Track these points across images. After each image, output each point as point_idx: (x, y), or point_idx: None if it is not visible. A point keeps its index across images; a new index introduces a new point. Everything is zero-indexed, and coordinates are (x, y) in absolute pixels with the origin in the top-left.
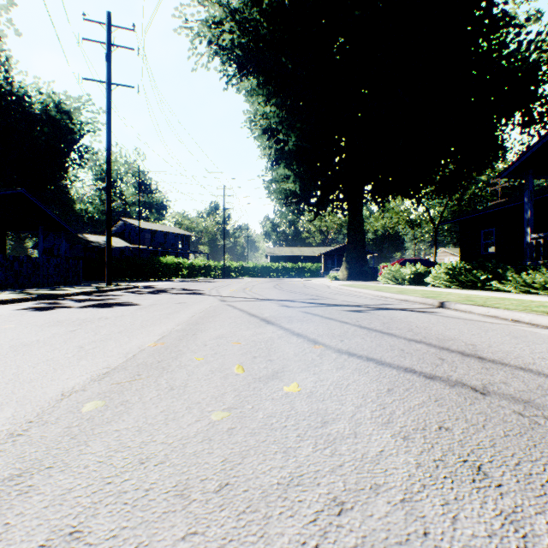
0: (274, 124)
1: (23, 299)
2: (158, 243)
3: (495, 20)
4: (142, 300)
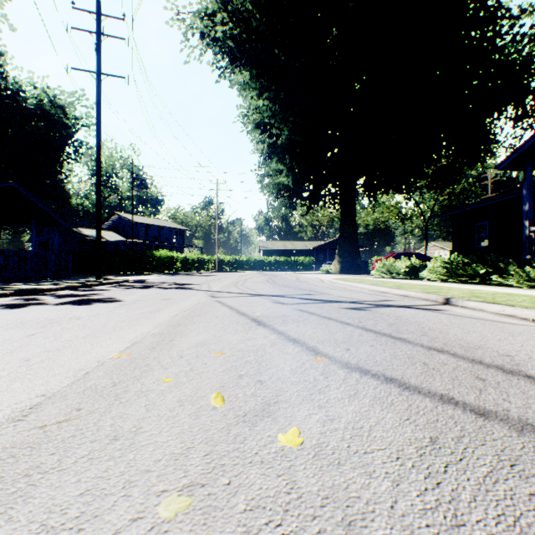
0: (267, 119)
1: (0, 294)
2: (153, 237)
3: (490, 11)
4: (127, 295)
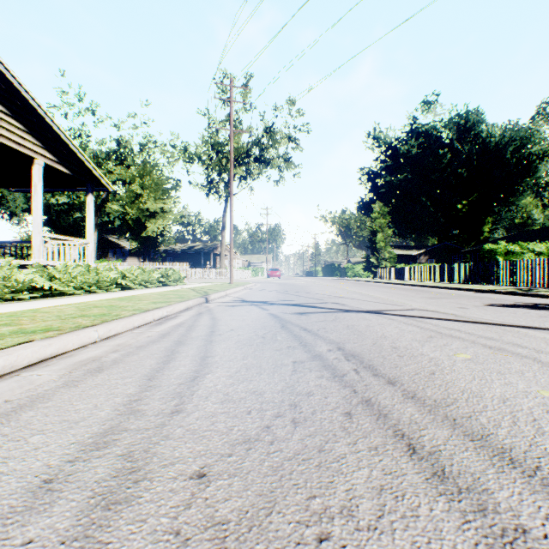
0: None
1: None
2: None
3: None
4: None
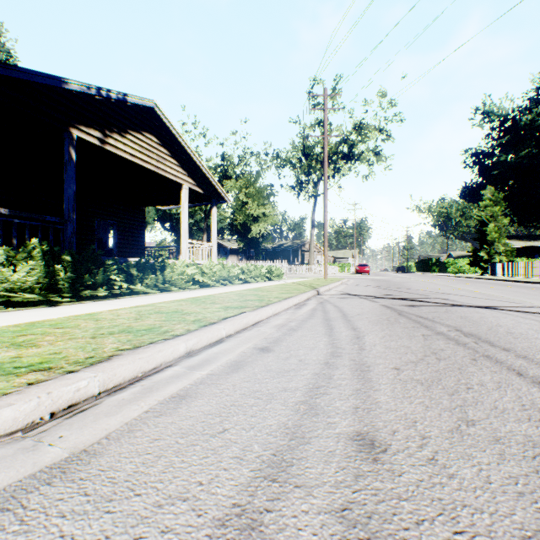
0: None
1: None
2: None
3: None
4: None
